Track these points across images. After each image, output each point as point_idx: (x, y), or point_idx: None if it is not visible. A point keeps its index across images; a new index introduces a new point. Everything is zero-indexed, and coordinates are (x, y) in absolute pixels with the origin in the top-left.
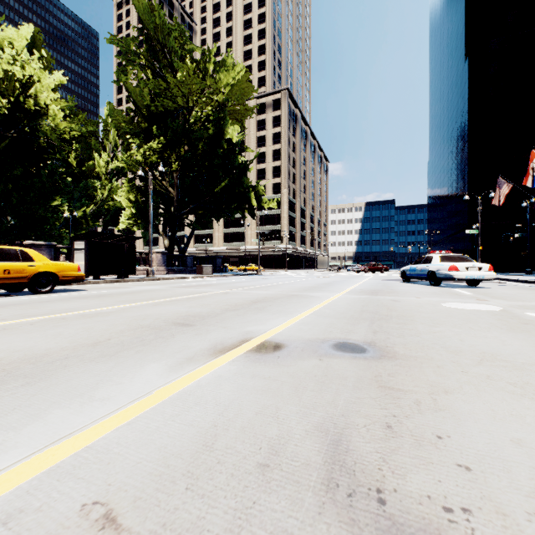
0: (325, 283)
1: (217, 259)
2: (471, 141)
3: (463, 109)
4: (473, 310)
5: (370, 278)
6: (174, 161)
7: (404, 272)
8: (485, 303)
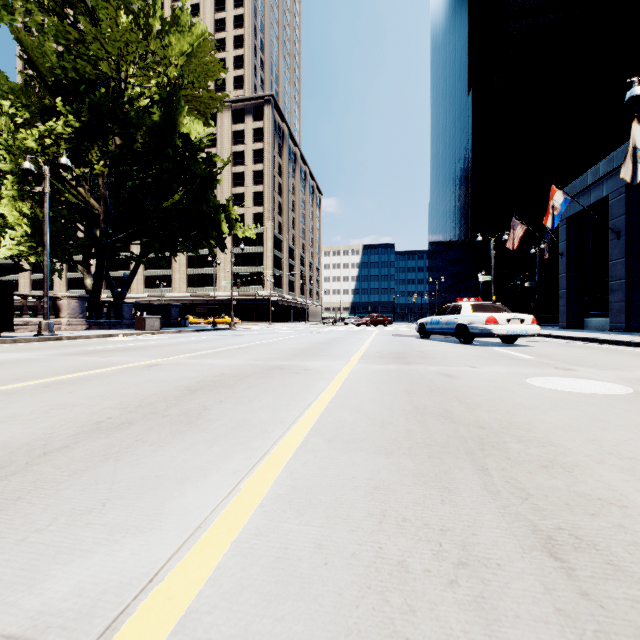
0: (323, 342)
1: (173, 308)
2: (474, 182)
3: (467, 146)
4: (600, 396)
5: (378, 334)
6: (98, 160)
7: (422, 325)
8: (580, 375)
